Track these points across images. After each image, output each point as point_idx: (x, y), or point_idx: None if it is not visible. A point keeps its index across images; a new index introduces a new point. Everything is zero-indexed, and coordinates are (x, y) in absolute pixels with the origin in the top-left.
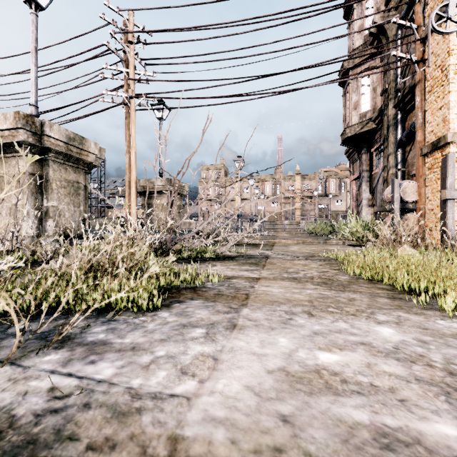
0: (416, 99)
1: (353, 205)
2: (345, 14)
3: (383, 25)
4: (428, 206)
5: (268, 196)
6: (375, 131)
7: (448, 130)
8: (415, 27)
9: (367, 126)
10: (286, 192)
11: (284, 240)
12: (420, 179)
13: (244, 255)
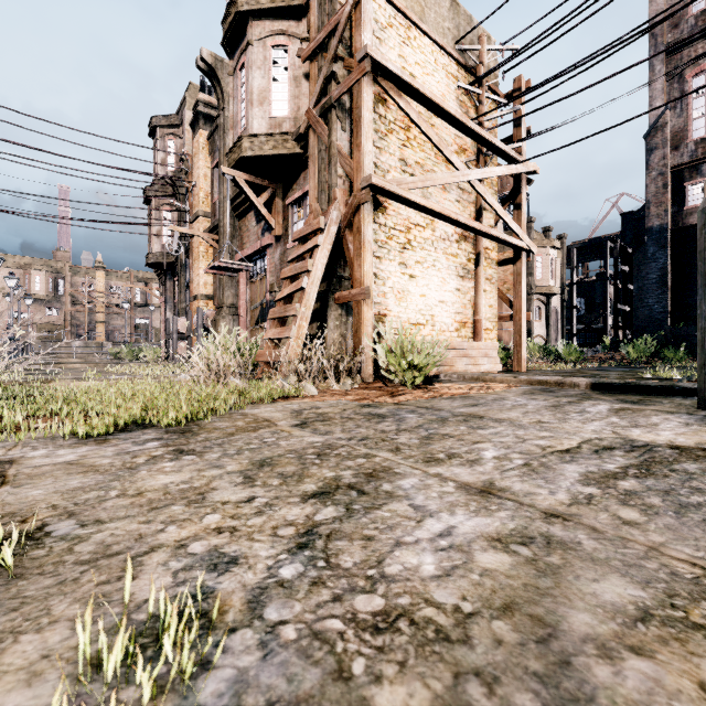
0: (190, 261)
1: (163, 328)
2: (150, 134)
3: (175, 183)
4: (195, 337)
5: (38, 297)
6: (175, 264)
7: (200, 291)
8: (189, 209)
9: (168, 258)
10: (78, 294)
11: (73, 364)
12: (192, 318)
13: (35, 373)
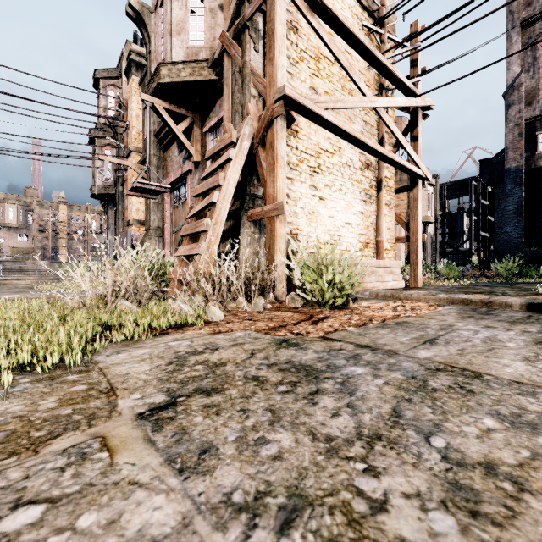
0: (125, 191)
1: None
2: (94, 85)
3: (114, 124)
4: None
5: (11, 225)
6: (115, 195)
7: (132, 217)
8: (124, 146)
9: (109, 190)
10: (44, 223)
11: (17, 281)
12: None
13: None
